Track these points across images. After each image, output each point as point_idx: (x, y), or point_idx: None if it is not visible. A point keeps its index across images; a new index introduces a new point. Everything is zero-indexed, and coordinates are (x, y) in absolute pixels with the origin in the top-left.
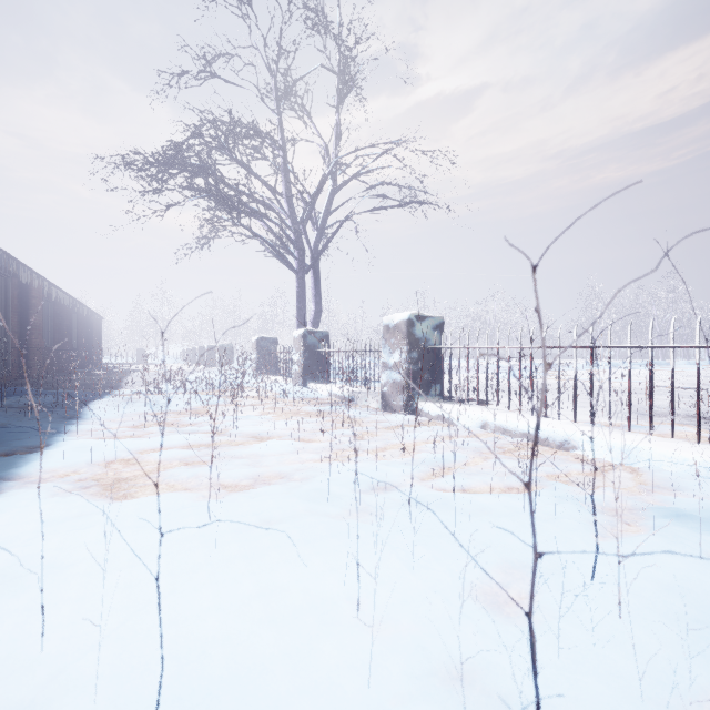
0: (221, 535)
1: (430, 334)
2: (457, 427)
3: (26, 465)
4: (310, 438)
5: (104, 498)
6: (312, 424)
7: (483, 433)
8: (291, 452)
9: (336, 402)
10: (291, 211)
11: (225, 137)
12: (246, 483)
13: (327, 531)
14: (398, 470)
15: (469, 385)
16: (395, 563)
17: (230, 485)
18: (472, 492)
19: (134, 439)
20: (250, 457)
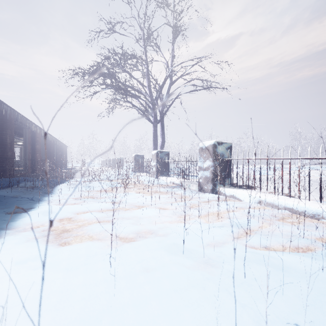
0: (118, 281)
1: (225, 152)
2: (243, 202)
3: (19, 220)
4: (164, 207)
5: (53, 244)
6: (164, 199)
7: (259, 206)
8: (155, 216)
9: (174, 186)
10: (150, 94)
11: (120, 59)
12: (132, 236)
13: (188, 282)
14: (220, 231)
15: (238, 178)
16: (248, 323)
17: (123, 237)
18: (272, 249)
19: (75, 206)
20: (133, 219)
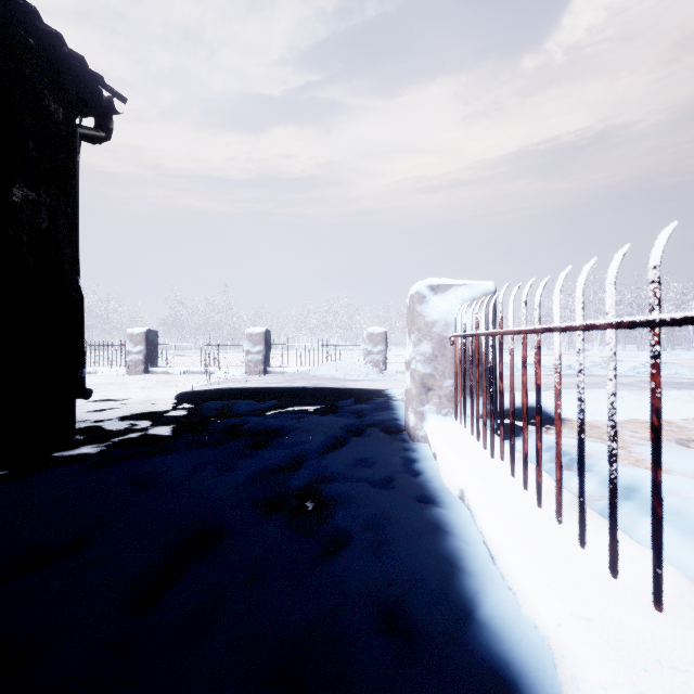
0: None
1: None
2: None
3: None
4: None
5: None
6: None
7: None
8: None
9: None
10: None
11: None
12: None
13: None
14: None
15: None
16: None
17: None
18: None
19: None
20: None
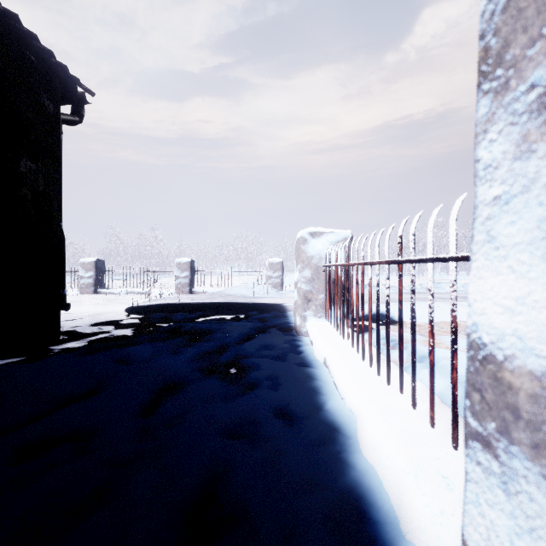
0: None
1: None
2: None
3: None
4: None
5: None
6: None
7: None
8: None
9: None
10: None
11: None
12: None
13: None
14: None
15: None
16: None
17: None
18: None
19: None
20: None
